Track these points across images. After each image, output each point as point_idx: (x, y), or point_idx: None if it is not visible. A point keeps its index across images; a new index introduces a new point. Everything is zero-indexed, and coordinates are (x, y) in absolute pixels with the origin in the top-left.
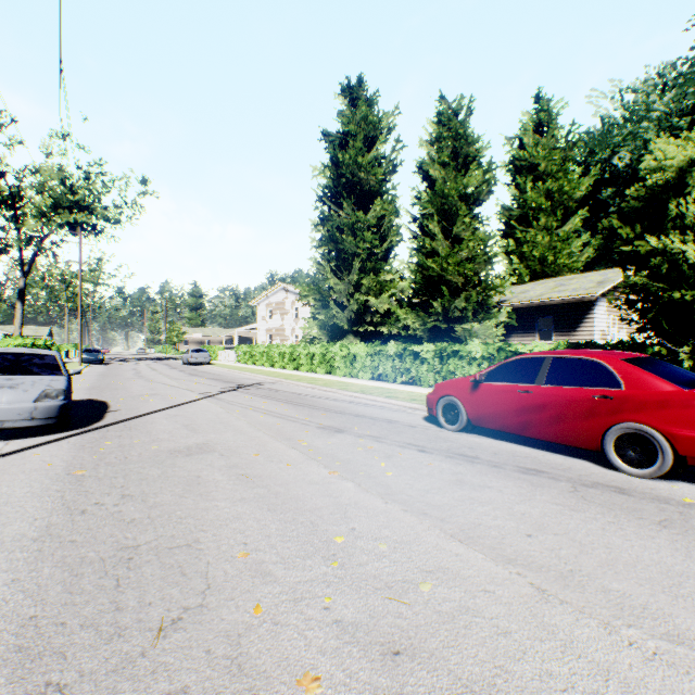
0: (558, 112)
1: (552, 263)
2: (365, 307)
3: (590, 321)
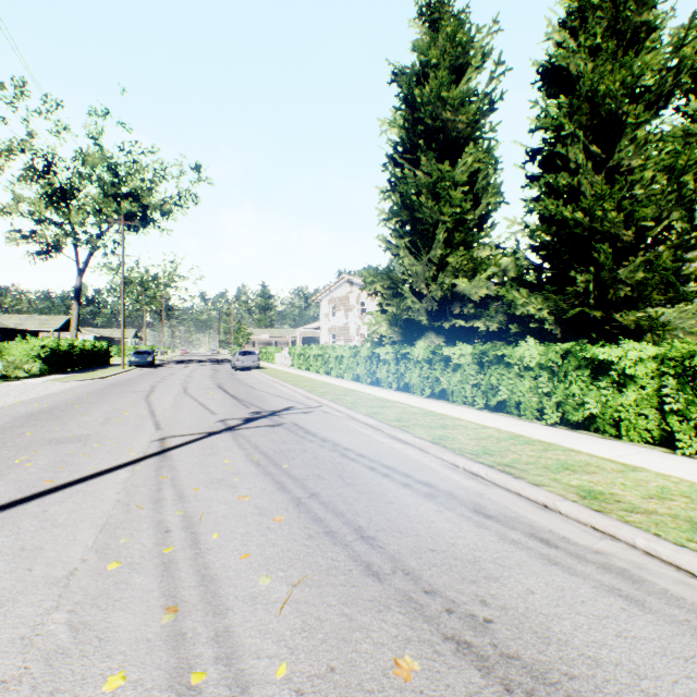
0: None
1: None
2: (451, 295)
3: None
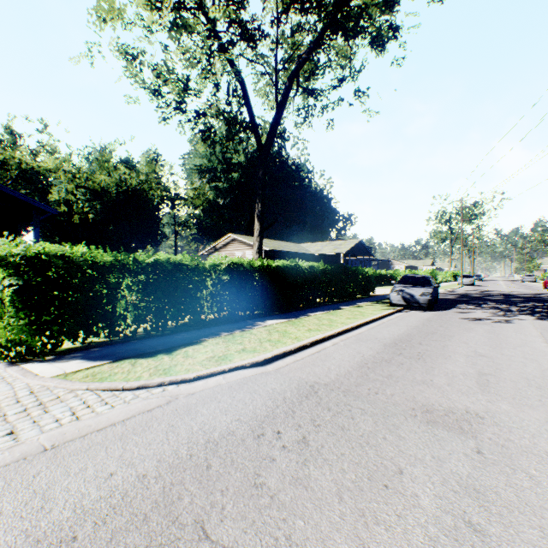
0: None
1: None
2: None
3: None
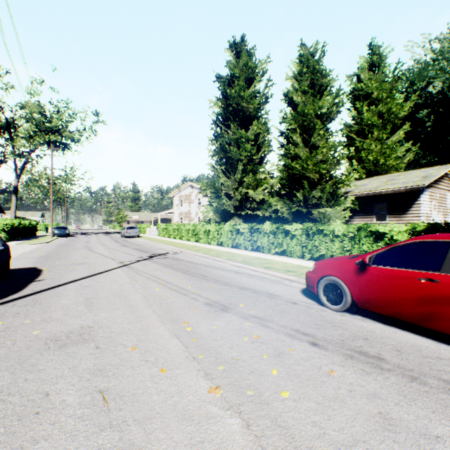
0: (386, 55)
1: (383, 164)
2: (246, 197)
3: (417, 206)
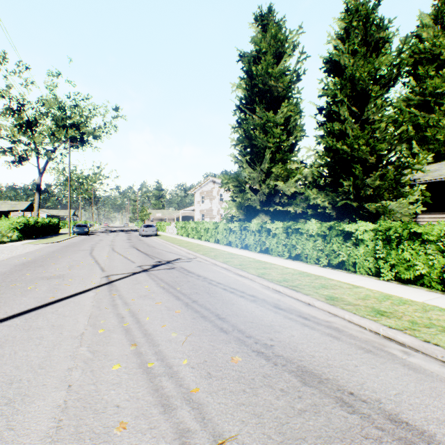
0: None
1: None
2: (274, 191)
3: None
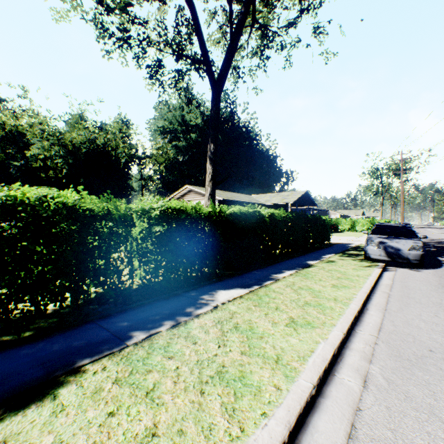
0: None
1: None
2: None
3: None
